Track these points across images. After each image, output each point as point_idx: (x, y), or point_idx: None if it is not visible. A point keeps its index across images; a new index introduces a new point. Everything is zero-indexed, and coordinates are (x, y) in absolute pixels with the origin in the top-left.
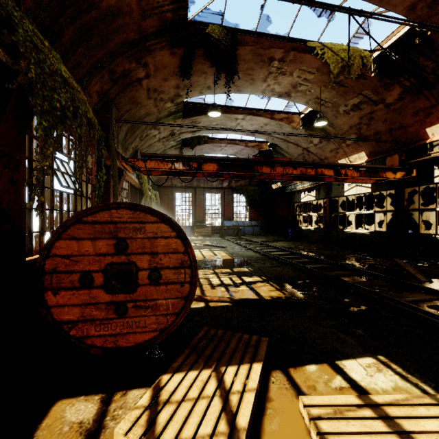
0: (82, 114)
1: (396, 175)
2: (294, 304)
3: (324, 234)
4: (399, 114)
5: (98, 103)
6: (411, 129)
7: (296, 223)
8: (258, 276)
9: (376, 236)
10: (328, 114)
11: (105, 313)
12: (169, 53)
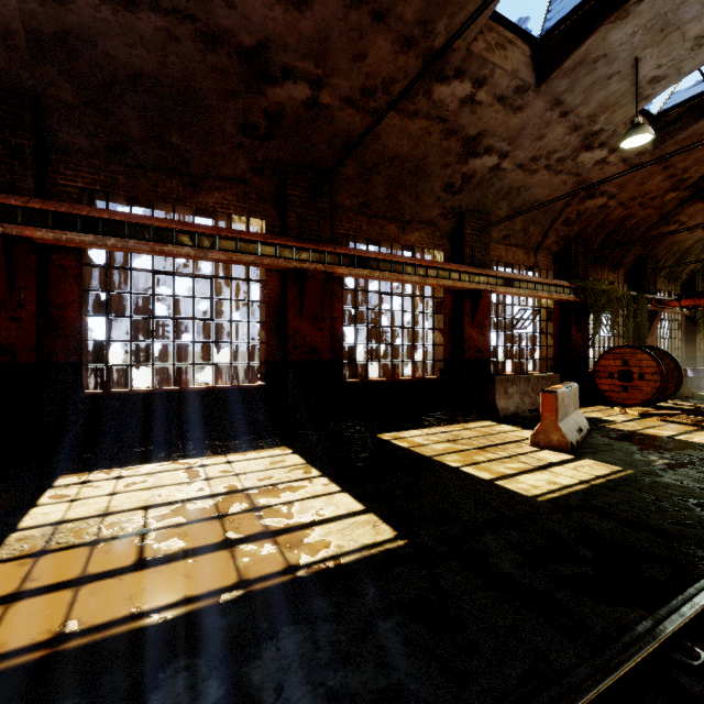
0: (613, 299)
1: None
2: None
3: None
4: None
5: (632, 265)
6: None
7: None
8: None
9: None
10: None
11: (618, 389)
12: (700, 203)
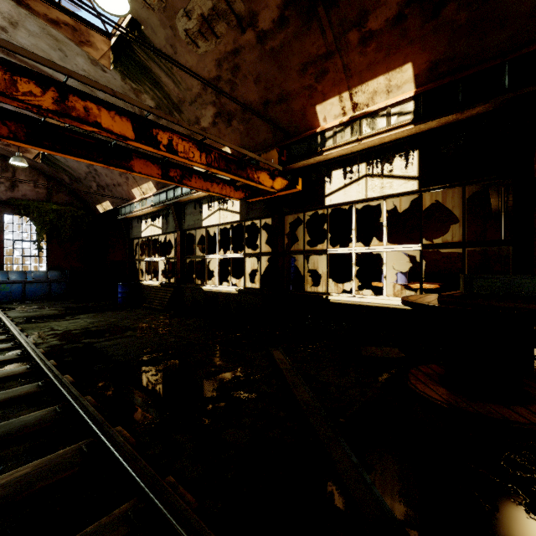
0: None
1: (274, 182)
2: None
3: (173, 294)
4: (280, 65)
5: None
6: (295, 106)
7: (137, 275)
8: None
9: (247, 297)
10: (158, 34)
11: None
12: None
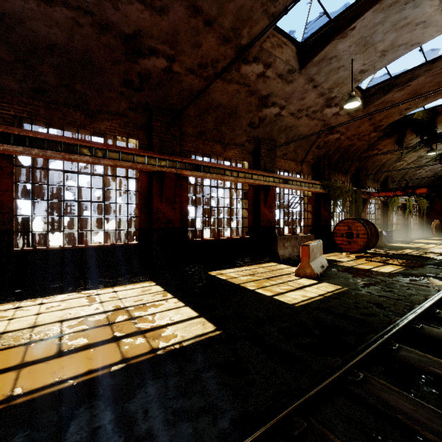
0: (344, 192)
1: None
2: (424, 257)
3: None
4: None
5: (354, 172)
6: None
7: None
8: (441, 254)
9: None
10: None
11: (346, 243)
12: (388, 139)
